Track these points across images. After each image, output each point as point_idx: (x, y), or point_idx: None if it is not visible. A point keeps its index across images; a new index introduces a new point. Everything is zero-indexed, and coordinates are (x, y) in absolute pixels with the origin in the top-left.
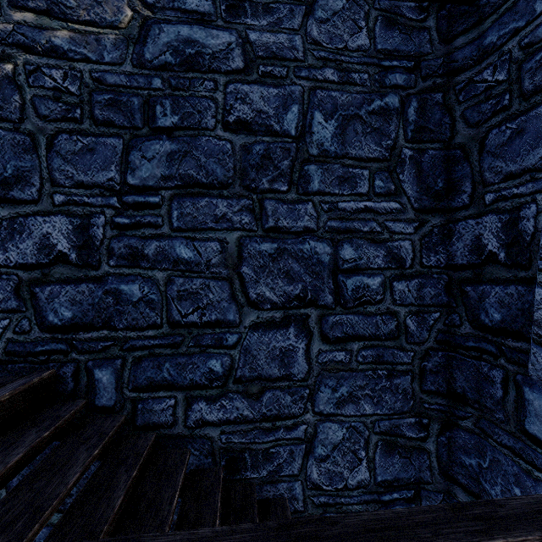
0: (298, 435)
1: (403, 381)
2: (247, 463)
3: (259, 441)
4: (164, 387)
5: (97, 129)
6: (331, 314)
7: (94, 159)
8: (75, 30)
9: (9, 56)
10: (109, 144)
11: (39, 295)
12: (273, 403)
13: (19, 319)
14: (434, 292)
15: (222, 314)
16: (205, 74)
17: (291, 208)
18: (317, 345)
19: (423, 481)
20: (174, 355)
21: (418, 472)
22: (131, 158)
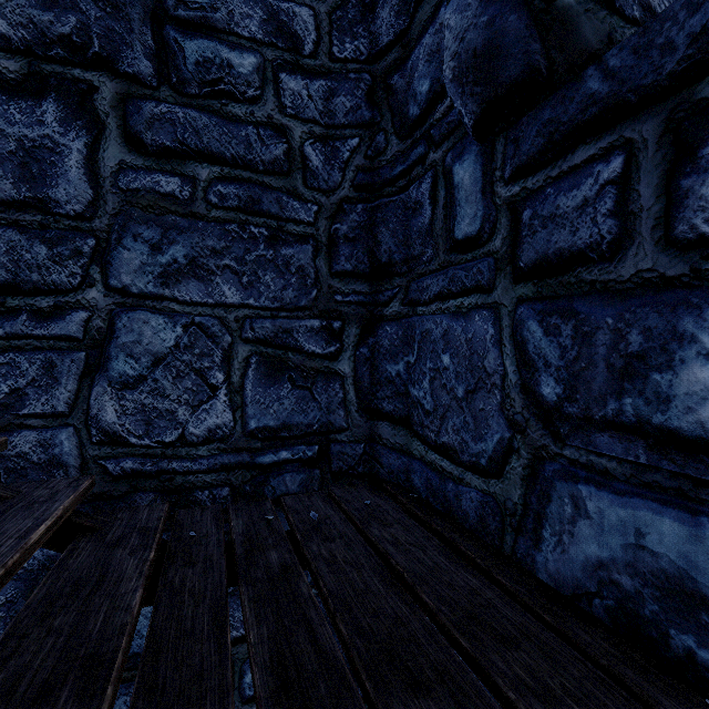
0: (67, 331)
1: (299, 253)
2: None
3: None
4: None
5: None
6: (149, 98)
7: None
8: None
9: None
10: None
11: None
12: None
13: None
14: (350, 104)
15: None
16: None
17: None
18: (115, 153)
19: (333, 428)
20: None
21: (327, 414)
22: None
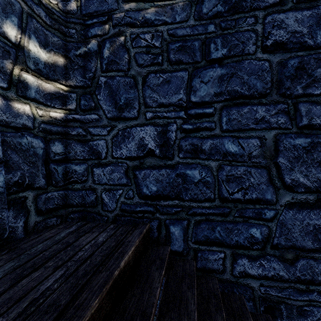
0: None
1: None
2: (283, 313)
3: (293, 298)
4: (216, 244)
5: (172, 67)
6: None
7: (169, 87)
8: (158, 5)
9: (122, 32)
10: (179, 76)
11: (138, 176)
12: (306, 269)
13: (127, 190)
14: None
15: (261, 194)
16: (247, 13)
17: None
18: None
19: None
20: (223, 221)
21: None
22: (193, 84)
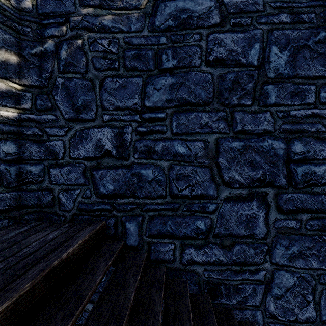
0: (259, 278)
1: None
2: (222, 293)
3: (231, 279)
4: (167, 236)
5: (127, 73)
6: (285, 192)
7: (125, 92)
8: (115, 14)
9: (80, 35)
10: (134, 82)
11: (95, 176)
12: (240, 253)
13: (85, 190)
14: None
15: (205, 190)
16: (193, 30)
17: (254, 117)
18: (273, 215)
19: None
20: (173, 216)
21: None
22: (147, 90)
